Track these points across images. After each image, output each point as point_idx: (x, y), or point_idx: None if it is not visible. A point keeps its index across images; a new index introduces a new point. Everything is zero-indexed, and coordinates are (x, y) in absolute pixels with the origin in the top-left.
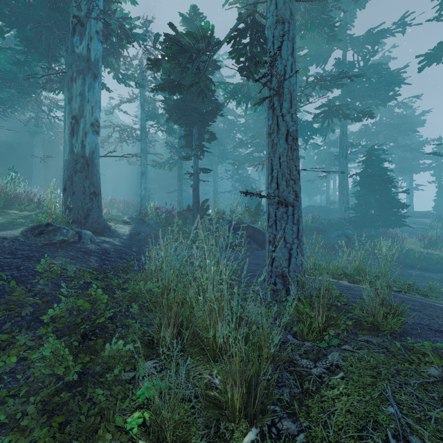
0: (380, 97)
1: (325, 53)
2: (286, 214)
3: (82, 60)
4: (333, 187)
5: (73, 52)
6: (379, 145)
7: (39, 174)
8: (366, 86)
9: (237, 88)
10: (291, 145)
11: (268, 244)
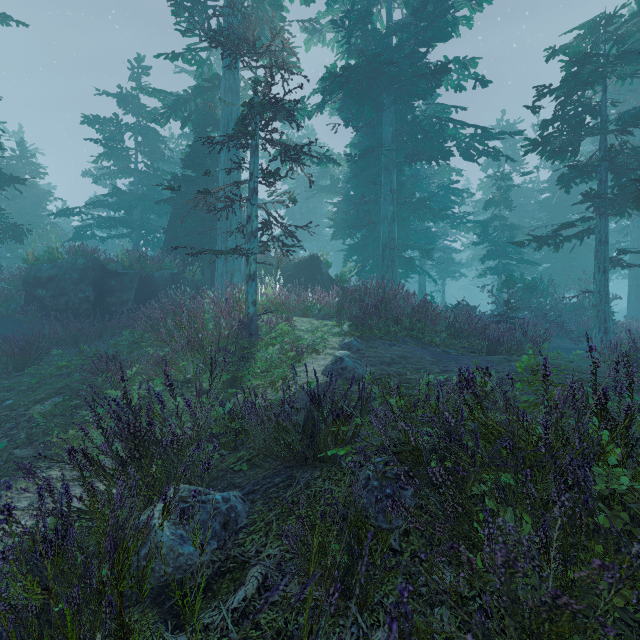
0: None
1: None
2: None
3: None
4: None
5: None
6: None
7: None
8: None
9: None
10: None
11: None
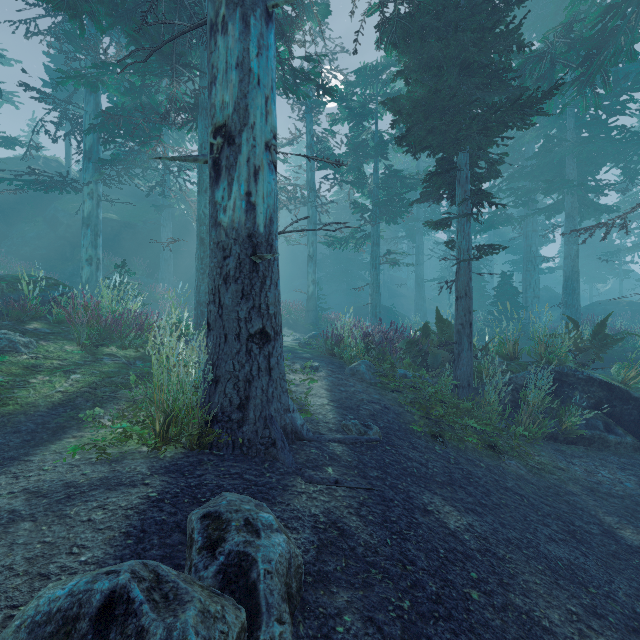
0: None
1: None
2: None
3: None
4: None
5: None
6: None
7: (168, 266)
8: None
9: (524, 65)
10: None
11: None
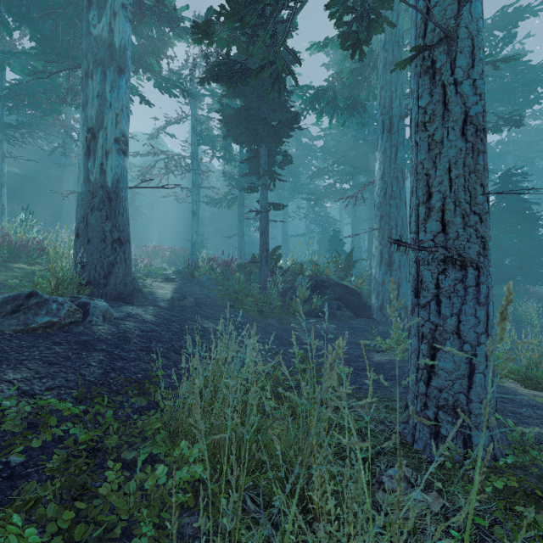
0: (516, 101)
1: None
2: (463, 283)
3: (102, 46)
4: None
5: (88, 34)
6: (518, 168)
7: (70, 216)
8: (495, 88)
9: (318, 93)
10: (473, 143)
11: (415, 339)
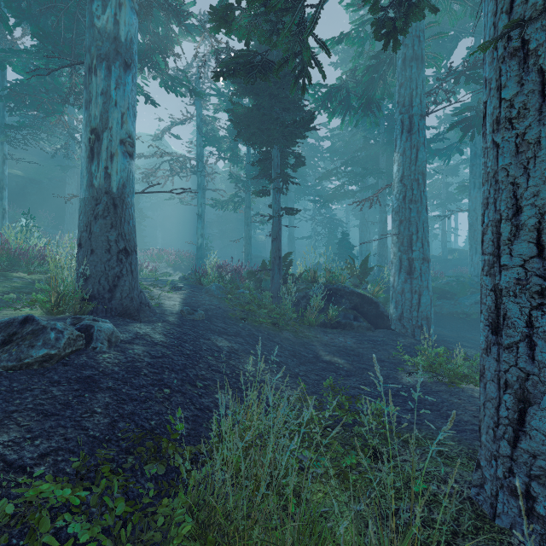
0: None
1: (449, 43)
2: None
3: (106, 39)
4: (448, 230)
5: (91, 26)
6: None
7: (73, 219)
8: None
9: (331, 92)
10: None
11: (493, 386)
